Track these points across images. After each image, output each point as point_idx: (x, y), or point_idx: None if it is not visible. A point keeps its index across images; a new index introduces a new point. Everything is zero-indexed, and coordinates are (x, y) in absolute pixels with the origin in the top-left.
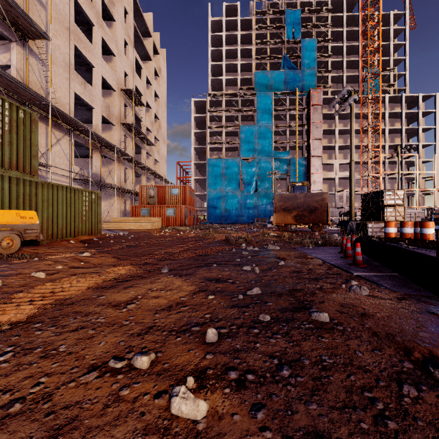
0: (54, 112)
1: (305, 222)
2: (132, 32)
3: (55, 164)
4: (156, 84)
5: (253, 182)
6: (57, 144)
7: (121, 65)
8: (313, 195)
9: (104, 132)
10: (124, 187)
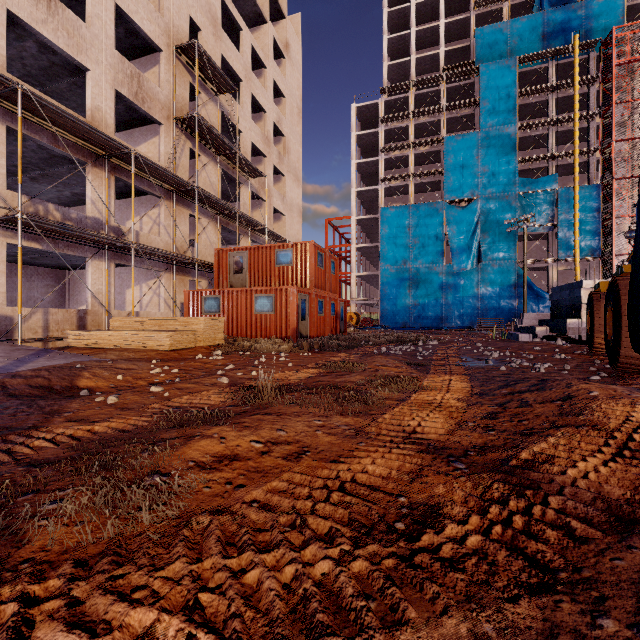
0: None
1: None
2: None
3: None
4: (278, 69)
5: (472, 246)
6: None
7: (178, 0)
8: None
9: (146, 142)
10: (189, 255)
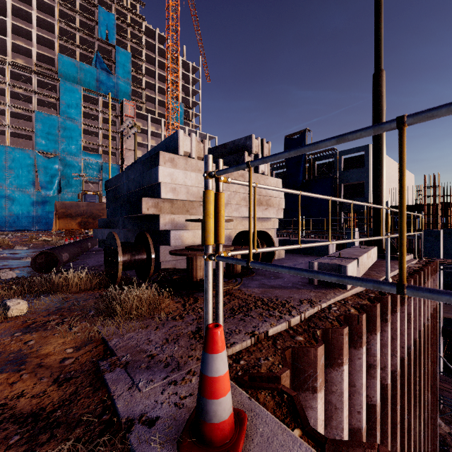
0: None
1: (89, 228)
2: None
3: None
4: None
5: (55, 182)
6: None
7: None
8: (95, 205)
9: None
10: None
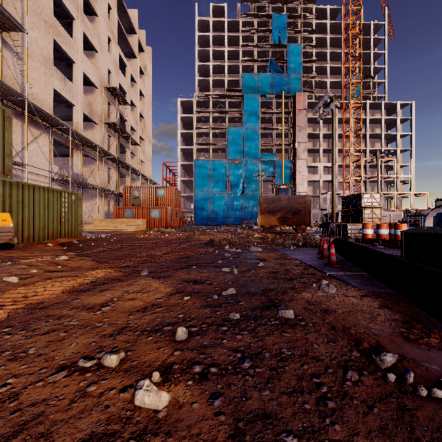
0: (31, 109)
1: (289, 224)
2: (115, 28)
3: (31, 163)
4: (141, 83)
5: (240, 184)
6: (34, 142)
7: (103, 62)
8: (297, 198)
9: (86, 130)
10: (107, 188)
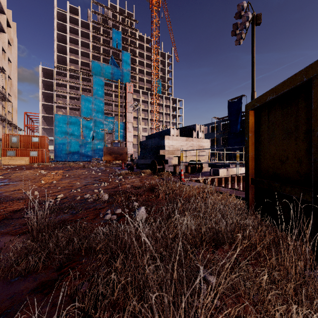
0: None
1: (118, 159)
2: None
3: None
4: (9, 52)
5: (91, 134)
6: None
7: None
8: (121, 148)
9: None
10: None
